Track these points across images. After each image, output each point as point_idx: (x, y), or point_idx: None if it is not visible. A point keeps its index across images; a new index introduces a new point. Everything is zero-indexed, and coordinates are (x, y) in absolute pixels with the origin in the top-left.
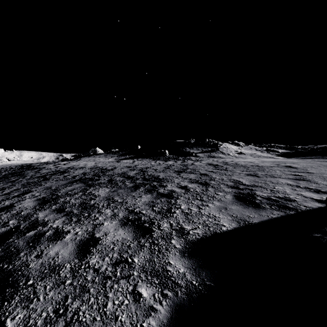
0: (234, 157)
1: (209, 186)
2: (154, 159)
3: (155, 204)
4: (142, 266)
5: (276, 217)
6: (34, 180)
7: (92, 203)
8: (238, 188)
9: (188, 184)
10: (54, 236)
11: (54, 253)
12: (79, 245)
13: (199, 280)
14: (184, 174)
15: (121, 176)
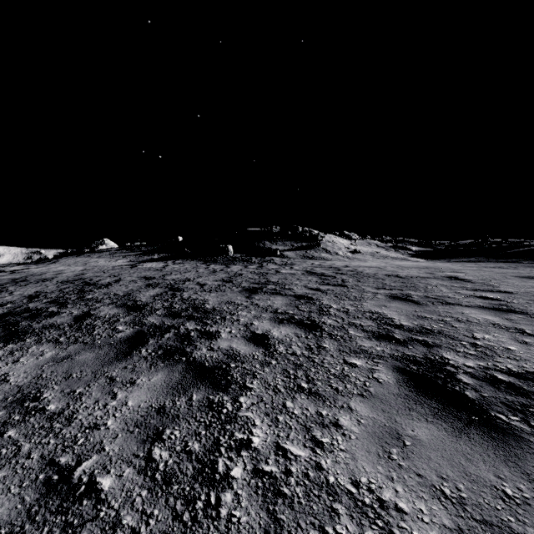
0: (346, 258)
1: (322, 333)
2: (205, 262)
3: (164, 425)
4: None
5: None
6: None
7: None
8: (395, 341)
9: (272, 326)
10: None
11: None
12: None
13: None
14: (262, 297)
15: (117, 303)
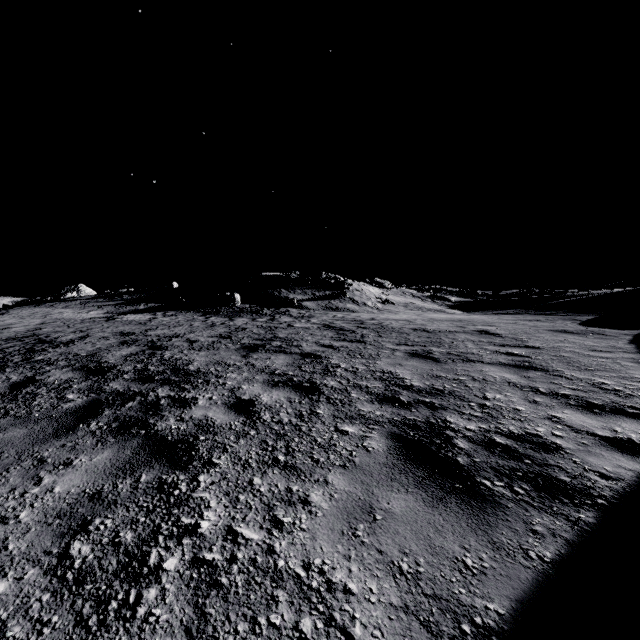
0: (376, 309)
1: (319, 397)
2: (205, 313)
3: (95, 513)
4: None
5: (556, 557)
6: None
7: None
8: (399, 403)
9: (263, 391)
10: None
11: None
12: None
13: None
14: (262, 356)
15: (74, 366)
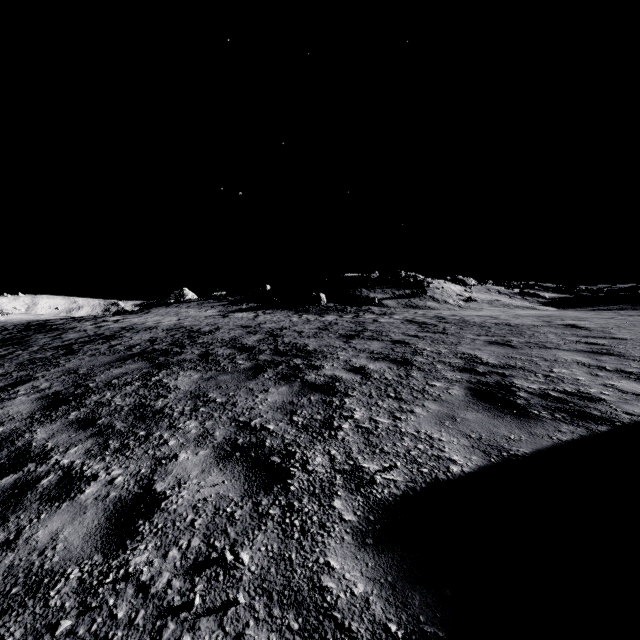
0: (457, 307)
1: (412, 367)
2: (297, 312)
3: (296, 409)
4: (261, 575)
5: (569, 440)
6: (46, 354)
7: (160, 405)
8: (475, 372)
9: (368, 362)
10: (59, 489)
11: (47, 537)
12: (113, 513)
13: (406, 621)
14: (359, 342)
15: (228, 346)
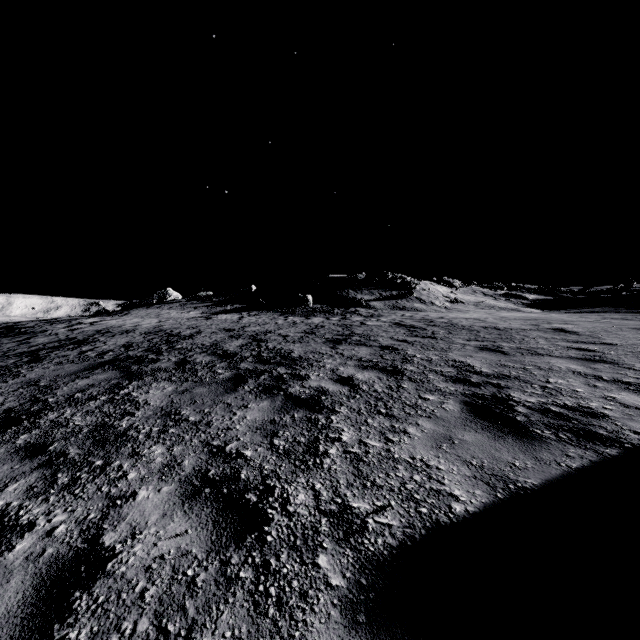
0: (444, 308)
1: (402, 377)
2: (283, 313)
3: (277, 429)
4: None
5: (579, 467)
6: (7, 361)
7: (124, 425)
8: (469, 383)
9: (356, 371)
10: None
11: None
12: (44, 581)
13: None
14: (346, 347)
15: (208, 352)
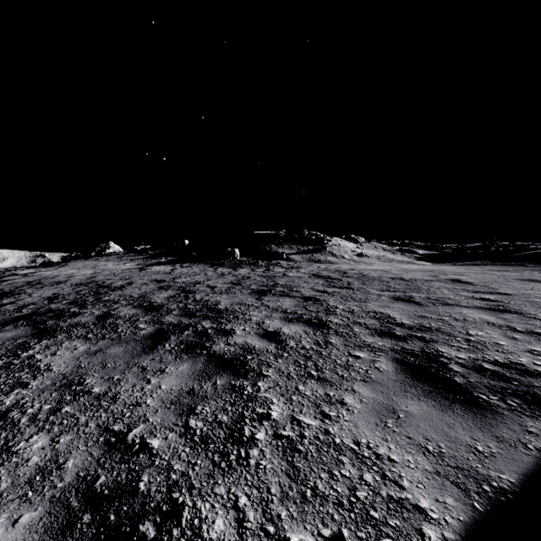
0: (352, 261)
1: (329, 330)
2: (212, 265)
3: (196, 403)
4: None
5: None
6: None
7: (7, 403)
8: (395, 337)
9: (283, 325)
10: None
11: None
12: None
13: None
14: (271, 298)
15: (134, 304)
